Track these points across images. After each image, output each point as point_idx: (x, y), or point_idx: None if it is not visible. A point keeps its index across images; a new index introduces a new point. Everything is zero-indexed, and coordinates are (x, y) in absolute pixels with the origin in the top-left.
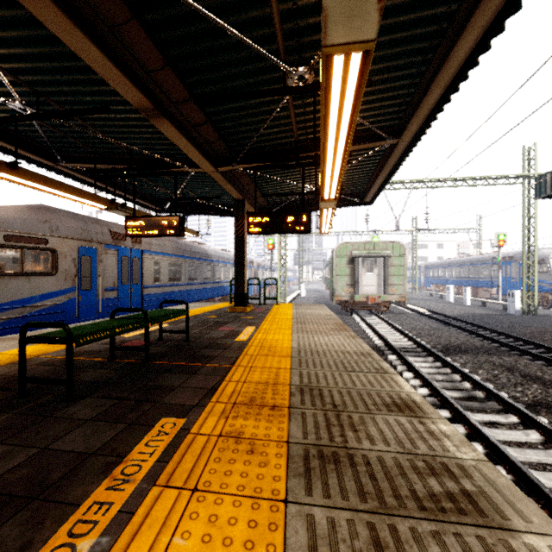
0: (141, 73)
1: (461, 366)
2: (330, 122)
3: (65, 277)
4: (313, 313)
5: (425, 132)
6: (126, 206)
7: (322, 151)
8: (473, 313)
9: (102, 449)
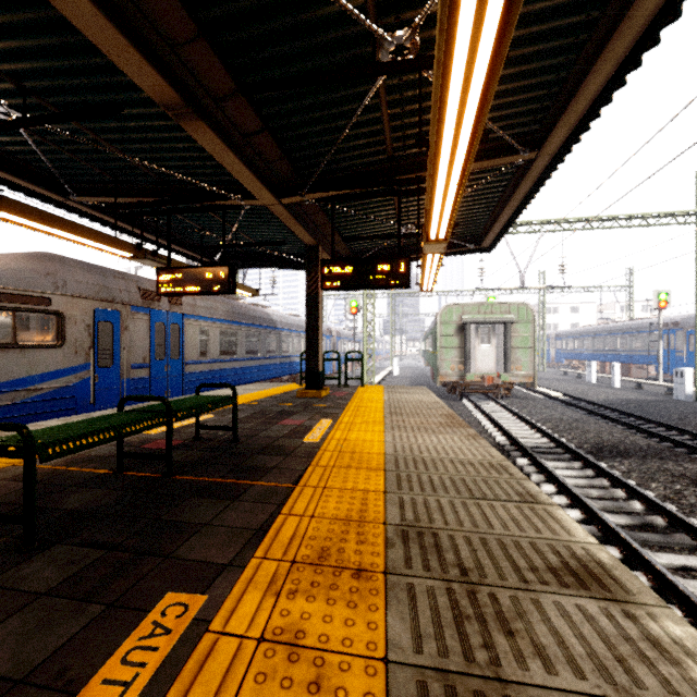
0: (163, 49)
1: (624, 477)
2: (449, 102)
3: (75, 350)
4: (412, 399)
5: (580, 138)
6: (158, 254)
7: (432, 157)
8: (626, 398)
9: (41, 670)
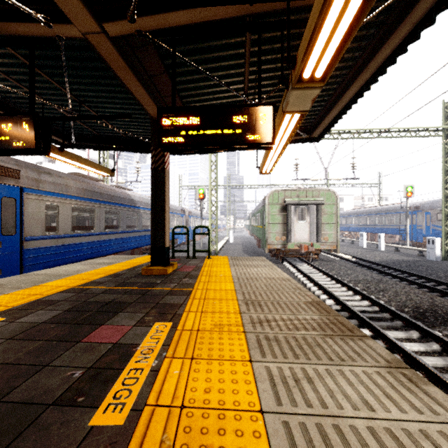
0: None
1: None
2: None
3: None
4: (260, 275)
5: None
6: None
7: None
8: (396, 259)
9: None
